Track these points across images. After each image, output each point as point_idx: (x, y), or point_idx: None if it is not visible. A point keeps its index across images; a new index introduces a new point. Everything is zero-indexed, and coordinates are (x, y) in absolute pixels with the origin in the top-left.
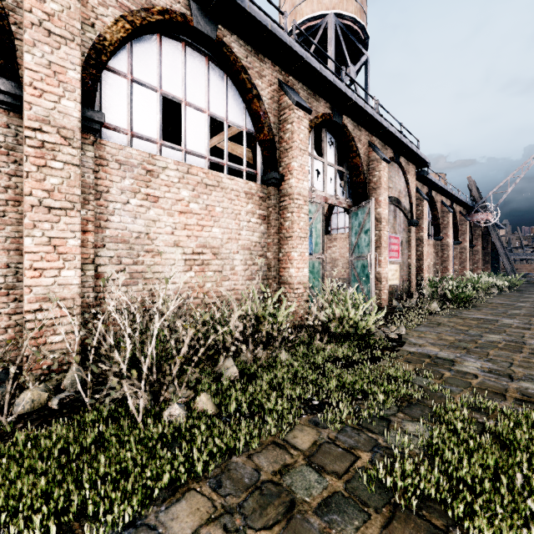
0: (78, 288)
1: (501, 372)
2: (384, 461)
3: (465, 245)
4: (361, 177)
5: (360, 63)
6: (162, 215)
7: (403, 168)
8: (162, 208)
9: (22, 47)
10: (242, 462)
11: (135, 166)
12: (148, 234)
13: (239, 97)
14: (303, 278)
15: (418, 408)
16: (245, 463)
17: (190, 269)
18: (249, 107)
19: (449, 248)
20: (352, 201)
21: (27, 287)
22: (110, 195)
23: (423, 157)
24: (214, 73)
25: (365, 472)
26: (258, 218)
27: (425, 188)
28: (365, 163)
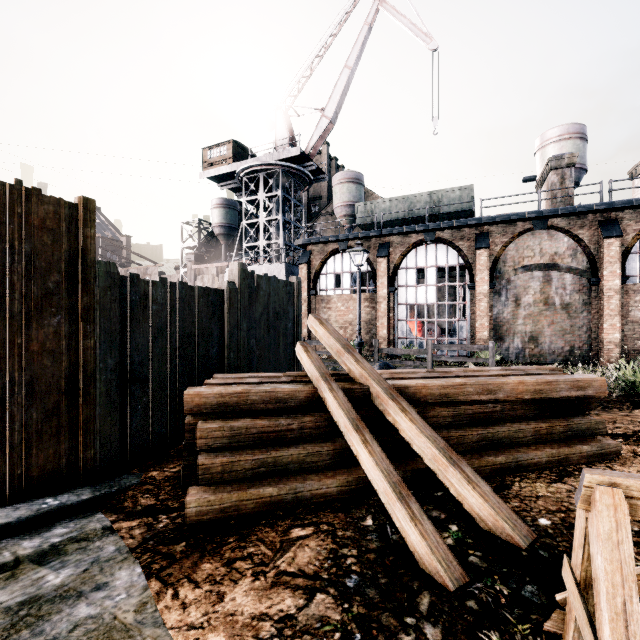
0: (620, 340)
1: None
2: None
3: None
4: None
5: None
6: None
7: None
8: None
9: (598, 265)
10: None
11: None
12: None
13: None
14: None
15: None
16: None
17: None
18: None
19: None
20: None
21: (604, 338)
22: (629, 304)
23: None
24: None
25: None
26: None
27: None
28: None
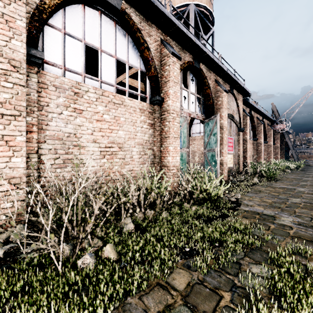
0: (23, 170)
1: (306, 224)
2: (241, 300)
3: (270, 143)
4: (211, 101)
5: (209, 34)
6: (85, 122)
7: (235, 97)
8: (85, 117)
9: None
10: (134, 303)
11: (66, 89)
12: (75, 134)
13: (135, 48)
14: (176, 163)
15: (258, 253)
16: (137, 304)
17: (104, 157)
18: (142, 55)
19: (261, 145)
20: (205, 116)
21: None
22: (49, 108)
23: (247, 90)
24: (119, 32)
25: (228, 311)
26: (147, 125)
27: (247, 109)
28: (213, 92)
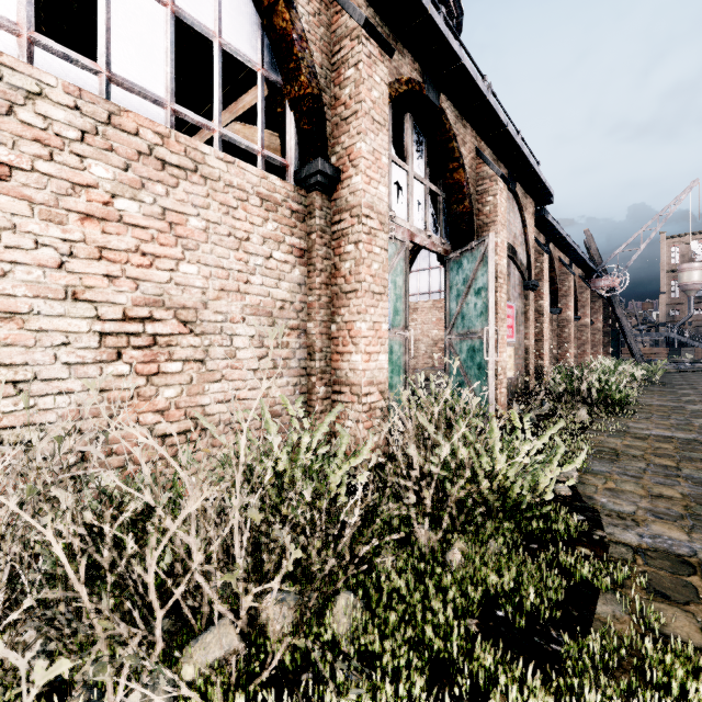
0: None
1: None
2: None
3: (587, 321)
4: (466, 203)
5: None
6: (24, 216)
7: (520, 202)
8: (24, 196)
9: None
10: None
11: None
12: None
13: None
14: (377, 372)
15: None
16: None
17: (117, 357)
18: (269, 23)
19: (570, 324)
20: (450, 244)
21: None
22: None
23: (548, 186)
24: None
25: None
26: (288, 252)
27: (541, 237)
28: (471, 181)
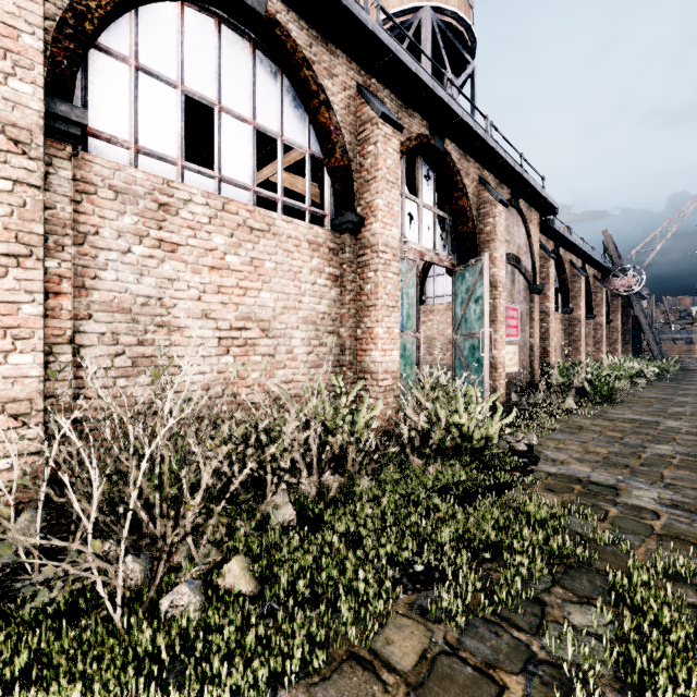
0: (38, 382)
1: (691, 507)
2: (549, 696)
3: (601, 320)
4: (469, 225)
5: (464, 76)
6: (183, 272)
7: (523, 216)
8: (183, 260)
9: None
10: None
11: (141, 196)
12: (161, 299)
13: (299, 104)
14: (391, 364)
15: (584, 576)
16: None
17: (227, 353)
18: (314, 119)
19: (581, 323)
20: (457, 258)
21: None
22: (100, 239)
23: (550, 200)
24: (262, 66)
25: None
26: (327, 278)
27: (550, 243)
28: (474, 206)
